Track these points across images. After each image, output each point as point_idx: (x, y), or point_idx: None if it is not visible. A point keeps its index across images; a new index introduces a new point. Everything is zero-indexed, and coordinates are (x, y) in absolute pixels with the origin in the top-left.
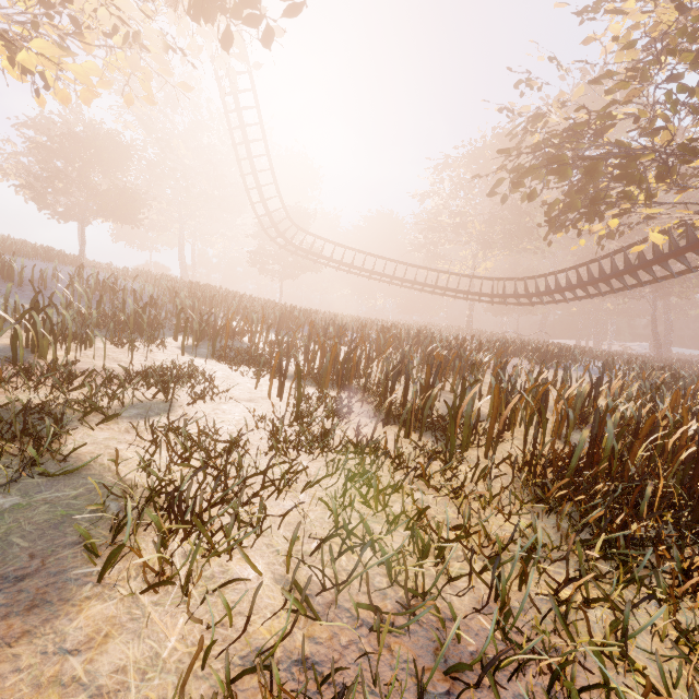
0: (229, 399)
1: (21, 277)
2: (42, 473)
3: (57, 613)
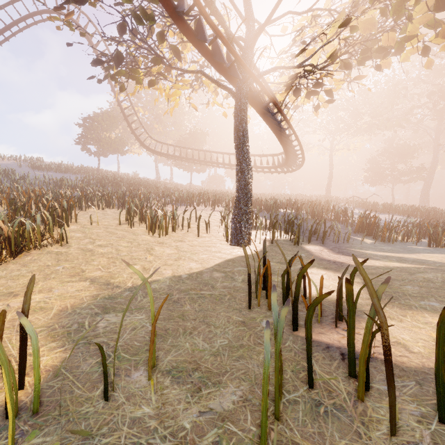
0: None
1: None
2: None
3: None
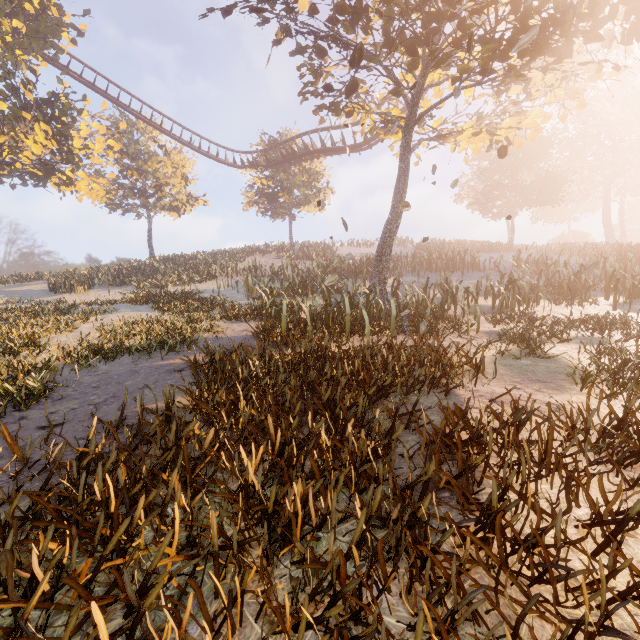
0: None
1: (484, 266)
2: (537, 356)
3: (563, 393)
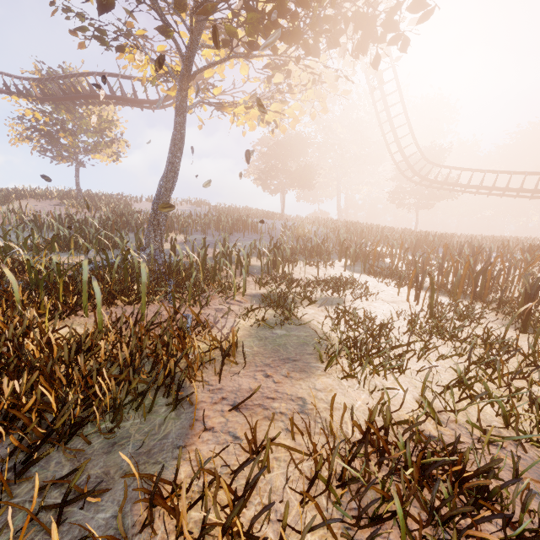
0: (378, 300)
1: (261, 230)
2: (291, 323)
3: (310, 376)
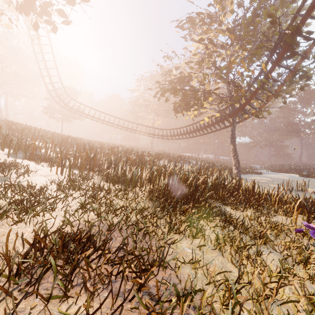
0: (37, 175)
1: None
2: None
3: None
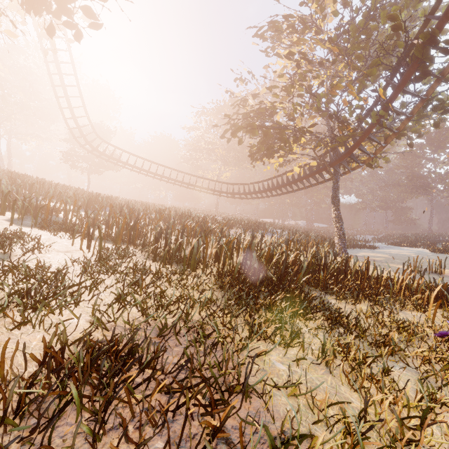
0: (52, 251)
1: None
2: None
3: None
